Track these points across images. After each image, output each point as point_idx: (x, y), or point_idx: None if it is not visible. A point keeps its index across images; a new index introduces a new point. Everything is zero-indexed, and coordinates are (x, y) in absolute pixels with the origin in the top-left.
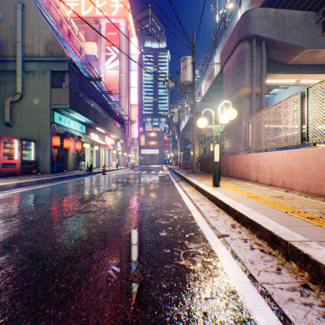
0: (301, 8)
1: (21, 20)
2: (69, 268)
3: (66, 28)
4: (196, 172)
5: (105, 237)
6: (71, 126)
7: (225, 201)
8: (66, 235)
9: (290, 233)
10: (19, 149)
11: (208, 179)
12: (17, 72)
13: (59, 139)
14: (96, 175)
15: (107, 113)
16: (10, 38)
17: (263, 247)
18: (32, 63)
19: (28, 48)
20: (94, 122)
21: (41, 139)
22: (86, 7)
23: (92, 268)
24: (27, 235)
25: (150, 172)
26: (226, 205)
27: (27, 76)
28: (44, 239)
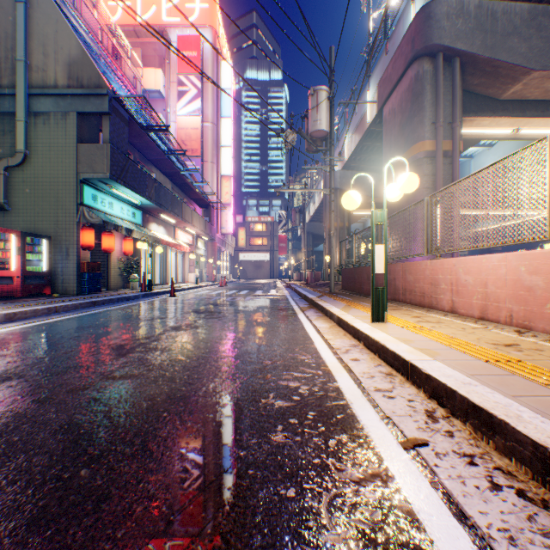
0: None
1: (23, 21)
2: None
3: (110, 42)
4: (335, 292)
5: (147, 447)
6: (114, 211)
7: (406, 356)
8: (58, 441)
9: None
10: (18, 252)
11: (360, 306)
12: (17, 114)
13: (93, 235)
14: (158, 299)
15: (180, 190)
16: (5, 55)
17: (522, 481)
18: (44, 99)
19: (36, 72)
20: (155, 205)
21: (60, 234)
22: (145, 8)
23: None
24: None
25: (254, 292)
26: (409, 366)
27: (35, 122)
28: (4, 453)
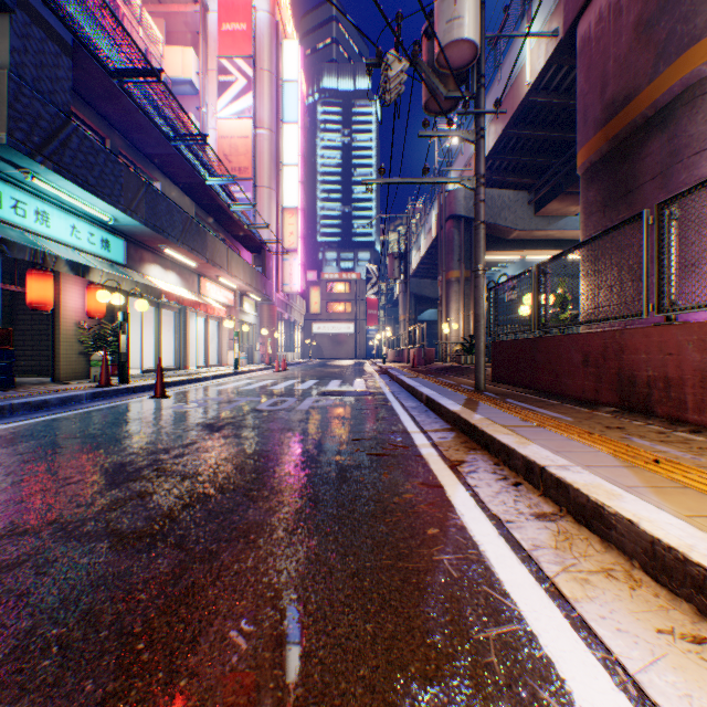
0: None
1: None
2: None
3: None
4: (488, 389)
5: None
6: (53, 229)
7: None
8: None
9: None
10: None
11: None
12: None
13: None
14: (120, 403)
15: (211, 218)
16: None
17: None
18: None
19: None
20: (145, 226)
21: None
22: None
23: None
24: None
25: (326, 384)
26: None
27: None
28: None
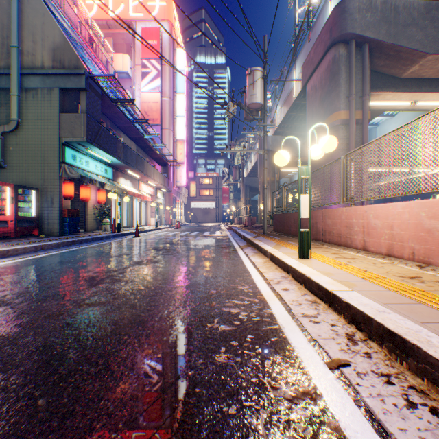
0: None
1: (16, 15)
2: None
3: (87, 33)
4: (268, 233)
5: (108, 367)
6: (90, 168)
7: (328, 287)
8: (33, 361)
9: None
10: (12, 200)
11: (288, 245)
12: (11, 90)
13: (73, 187)
14: (125, 238)
15: (143, 151)
16: (2, 42)
17: (434, 399)
18: (33, 78)
19: (27, 56)
20: (123, 163)
21: (46, 186)
22: (115, 6)
23: None
24: None
25: (203, 233)
26: (331, 295)
27: (26, 96)
28: None
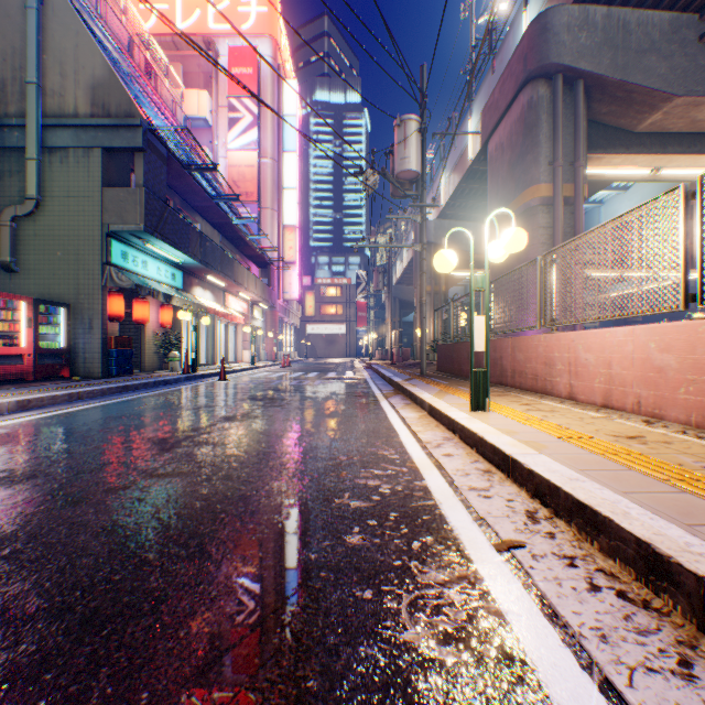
0: (666, 5)
1: (35, 33)
2: (88, 658)
3: (142, 57)
4: (428, 374)
5: (204, 549)
6: (149, 271)
7: (507, 450)
8: (103, 543)
9: (701, 549)
10: (29, 323)
11: (457, 391)
12: (27, 151)
13: (123, 302)
14: (204, 382)
15: (231, 244)
16: (12, 76)
17: (624, 582)
18: (61, 131)
19: (52, 97)
20: (201, 264)
21: (81, 301)
22: (186, 12)
23: (152, 656)
24: (2, 544)
25: (326, 374)
26: (510, 460)
27: (51, 160)
28: (43, 556)
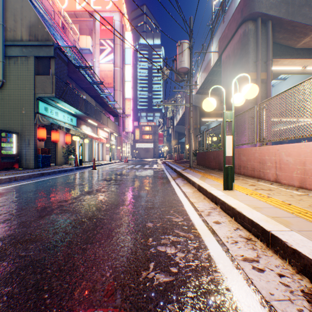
0: None
1: (1, 0)
2: None
3: (59, 19)
4: (193, 167)
5: None
6: (59, 117)
7: (265, 226)
8: None
9: None
10: None
11: (211, 177)
12: None
13: (45, 131)
14: (84, 170)
15: (100, 106)
16: None
17: None
18: (14, 48)
19: (10, 32)
20: (84, 114)
21: (24, 131)
22: (81, 1)
23: None
24: None
25: (144, 166)
26: (270, 236)
27: (9, 62)
28: None
